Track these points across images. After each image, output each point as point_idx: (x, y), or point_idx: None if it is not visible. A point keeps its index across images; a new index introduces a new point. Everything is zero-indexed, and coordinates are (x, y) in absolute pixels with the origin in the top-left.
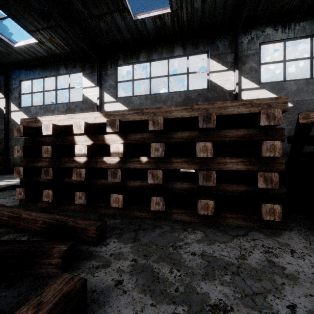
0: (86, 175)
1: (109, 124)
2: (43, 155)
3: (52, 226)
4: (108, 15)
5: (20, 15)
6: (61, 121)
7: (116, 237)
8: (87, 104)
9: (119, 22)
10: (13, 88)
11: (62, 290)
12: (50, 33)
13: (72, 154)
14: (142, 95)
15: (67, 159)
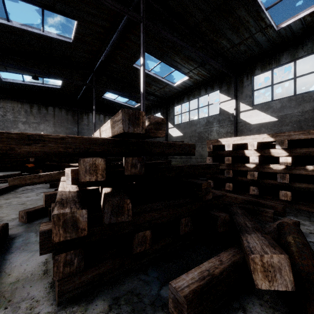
0: (257, 176)
1: (278, 143)
2: (225, 162)
3: (249, 202)
4: (248, 38)
5: (182, 66)
6: (235, 141)
7: (292, 216)
8: (223, 116)
9: (260, 38)
10: (170, 112)
11: (290, 221)
12: (198, 69)
13: (240, 161)
14: (284, 98)
15: (240, 165)
